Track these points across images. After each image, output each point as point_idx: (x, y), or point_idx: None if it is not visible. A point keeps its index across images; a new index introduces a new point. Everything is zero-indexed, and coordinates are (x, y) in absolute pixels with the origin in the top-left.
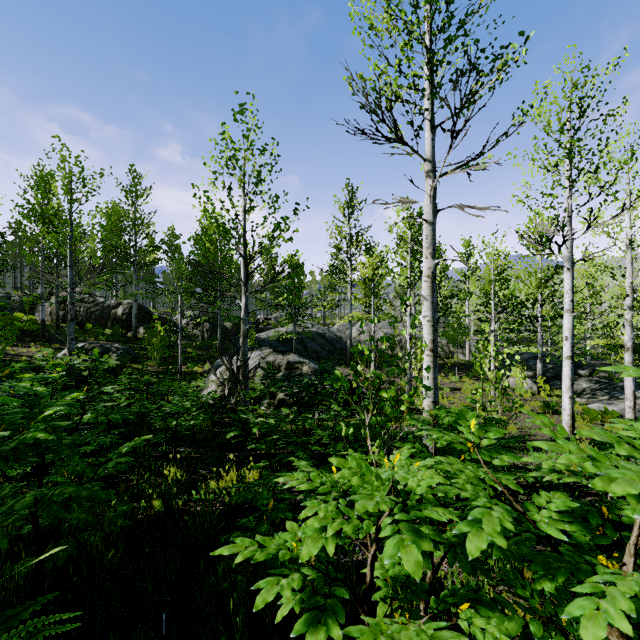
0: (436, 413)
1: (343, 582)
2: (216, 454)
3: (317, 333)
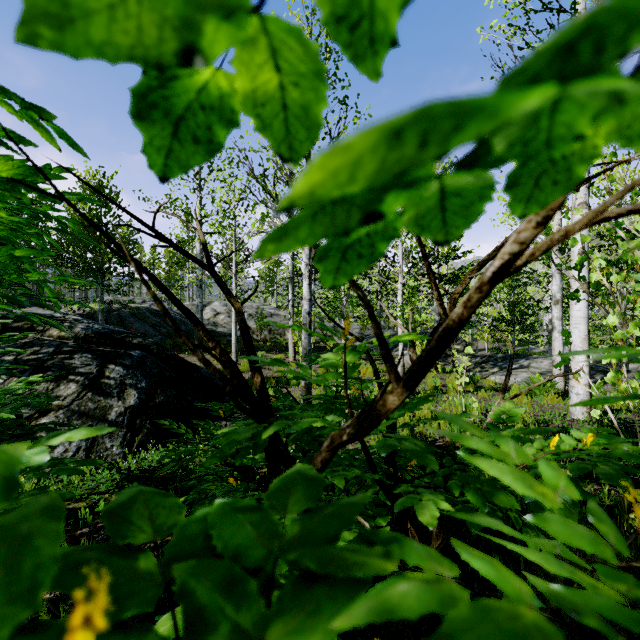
0: None
1: None
2: None
3: (149, 310)
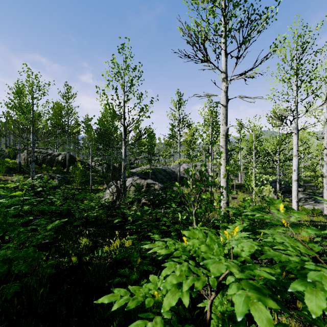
0: (242, 204)
1: (191, 320)
2: (109, 231)
3: (162, 169)
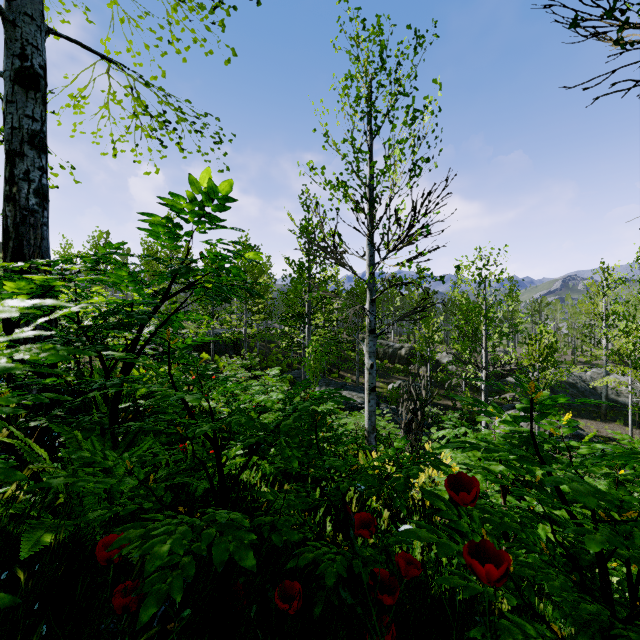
0: None
1: None
2: None
3: (567, 383)
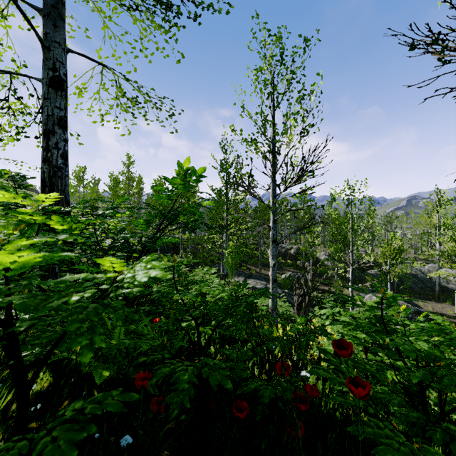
0: None
1: None
2: None
3: (411, 274)
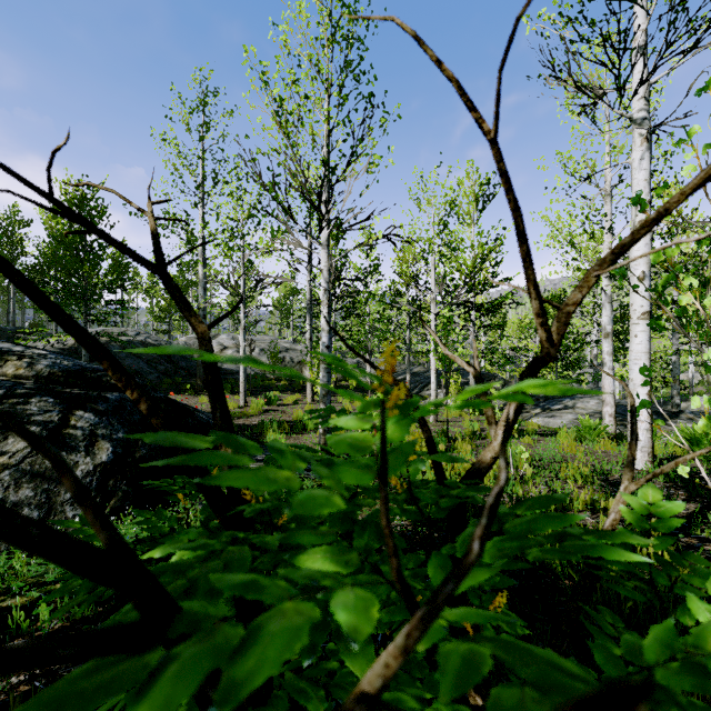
0: None
1: None
2: None
3: (144, 343)
